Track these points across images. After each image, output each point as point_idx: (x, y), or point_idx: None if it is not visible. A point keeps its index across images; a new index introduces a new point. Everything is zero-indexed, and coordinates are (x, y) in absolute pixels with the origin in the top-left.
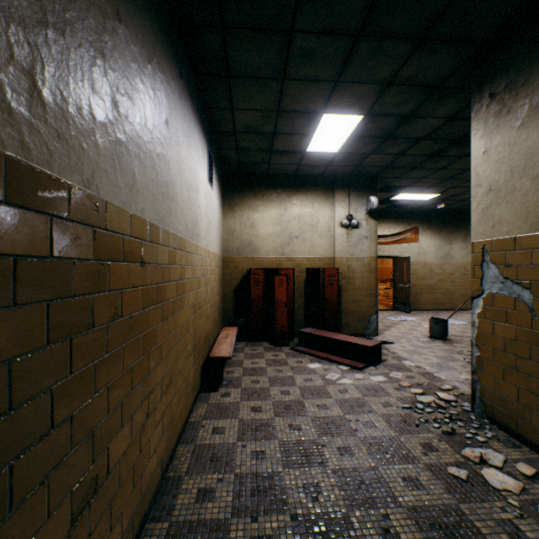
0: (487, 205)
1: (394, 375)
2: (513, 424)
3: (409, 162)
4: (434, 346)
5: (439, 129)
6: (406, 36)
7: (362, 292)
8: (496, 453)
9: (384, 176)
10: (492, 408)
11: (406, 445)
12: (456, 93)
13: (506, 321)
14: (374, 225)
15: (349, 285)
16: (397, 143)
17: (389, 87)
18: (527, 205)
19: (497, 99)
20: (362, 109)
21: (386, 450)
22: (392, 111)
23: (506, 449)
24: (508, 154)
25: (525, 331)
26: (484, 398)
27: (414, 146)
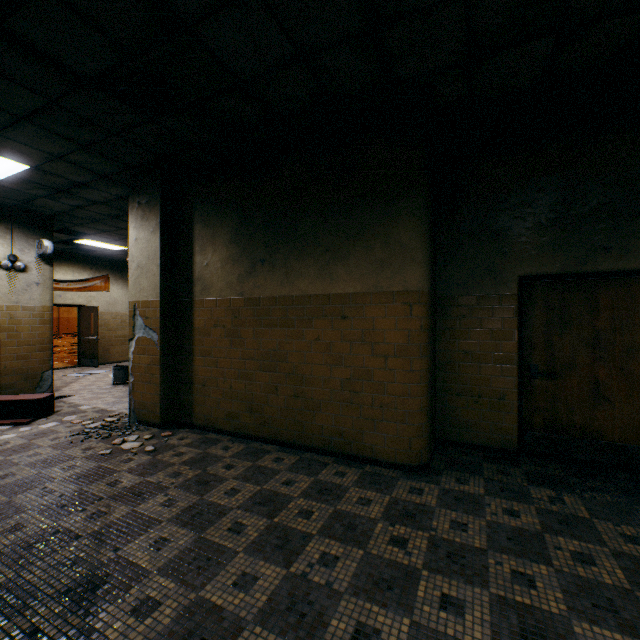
0: (138, 277)
1: (69, 418)
2: (150, 417)
3: (91, 215)
4: (116, 390)
5: (114, 201)
6: (71, 139)
7: (33, 346)
8: (135, 436)
9: (63, 220)
10: (140, 413)
11: (70, 454)
12: (122, 185)
13: (147, 353)
14: (50, 271)
15: (14, 339)
16: (74, 198)
17: (60, 159)
18: (156, 281)
19: (143, 208)
20: (30, 162)
21: (51, 462)
22: (66, 175)
23: (143, 432)
24: (148, 247)
25: (155, 358)
26: (136, 409)
27: (94, 206)
